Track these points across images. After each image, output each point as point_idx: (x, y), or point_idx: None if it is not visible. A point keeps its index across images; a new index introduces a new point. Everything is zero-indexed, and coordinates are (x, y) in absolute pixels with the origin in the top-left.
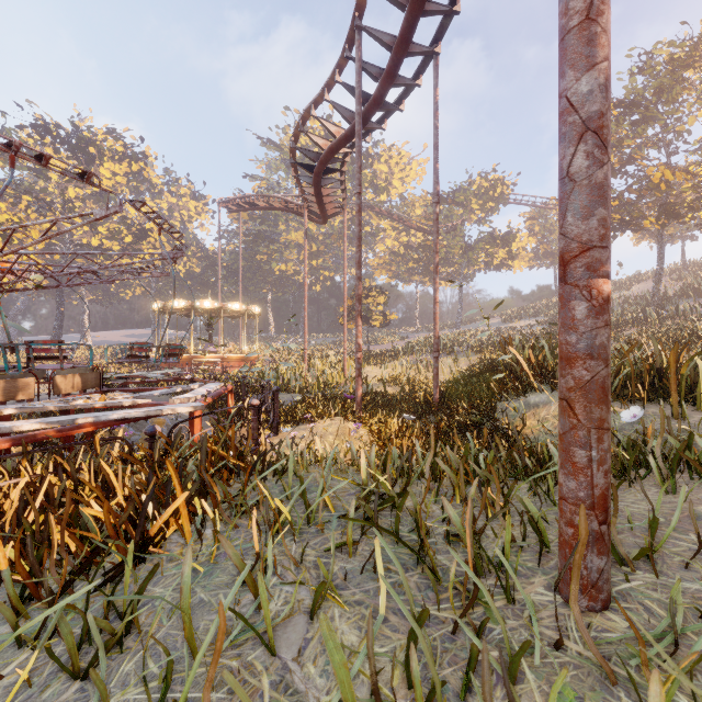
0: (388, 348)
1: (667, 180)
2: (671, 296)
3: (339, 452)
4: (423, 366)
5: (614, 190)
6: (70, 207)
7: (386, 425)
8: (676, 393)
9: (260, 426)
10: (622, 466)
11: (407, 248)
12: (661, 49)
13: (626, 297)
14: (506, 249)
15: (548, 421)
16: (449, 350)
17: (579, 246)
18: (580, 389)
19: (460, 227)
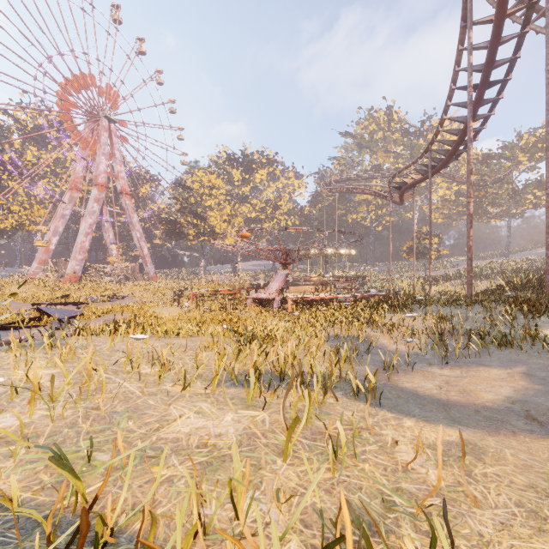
0: (441, 273)
1: None
2: None
3: None
4: None
5: None
6: (245, 199)
7: None
8: None
9: None
10: None
11: (457, 196)
12: None
13: None
14: None
15: None
16: (489, 276)
17: (468, 270)
18: (468, 284)
19: (507, 177)
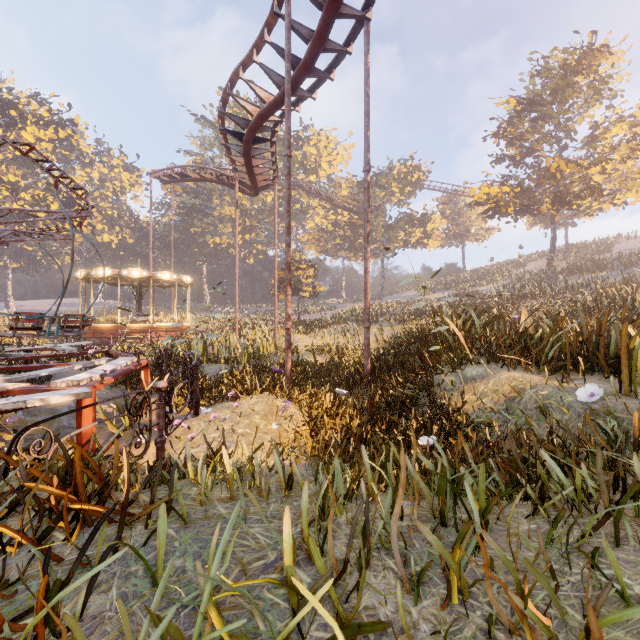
0: (317, 317)
1: (560, 171)
2: (560, 273)
3: (257, 463)
4: (351, 335)
5: (517, 177)
6: None
7: (317, 400)
8: (627, 368)
9: (170, 411)
10: (636, 480)
11: (334, 225)
12: (556, 56)
13: (523, 274)
14: (422, 229)
15: (488, 396)
16: (374, 319)
17: None
18: None
19: (382, 208)
